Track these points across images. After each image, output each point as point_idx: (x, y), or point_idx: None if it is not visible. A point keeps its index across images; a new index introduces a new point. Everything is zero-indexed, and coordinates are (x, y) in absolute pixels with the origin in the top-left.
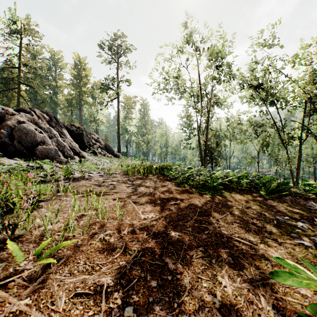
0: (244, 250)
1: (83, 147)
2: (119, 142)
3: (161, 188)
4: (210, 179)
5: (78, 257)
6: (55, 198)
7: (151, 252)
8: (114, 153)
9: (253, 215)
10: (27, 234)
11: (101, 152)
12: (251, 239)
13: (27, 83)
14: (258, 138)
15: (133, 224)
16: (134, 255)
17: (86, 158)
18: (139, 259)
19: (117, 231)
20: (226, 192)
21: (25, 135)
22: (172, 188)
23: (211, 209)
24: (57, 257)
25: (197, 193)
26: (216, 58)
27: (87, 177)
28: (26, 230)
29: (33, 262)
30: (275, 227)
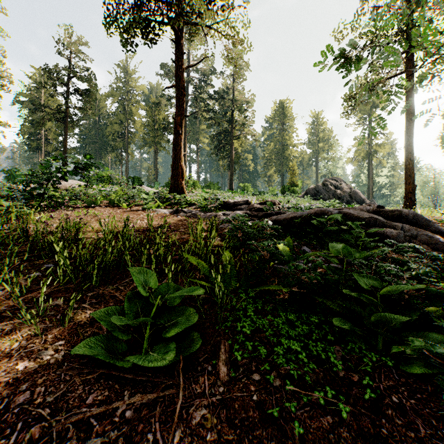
0: None
1: None
2: (370, 197)
3: None
4: None
5: None
6: None
7: None
8: None
9: None
10: None
11: None
12: None
13: None
14: None
15: None
16: None
17: None
18: None
19: None
20: None
21: (356, 196)
22: None
23: None
24: None
25: None
26: None
27: None
28: None
29: None
30: None
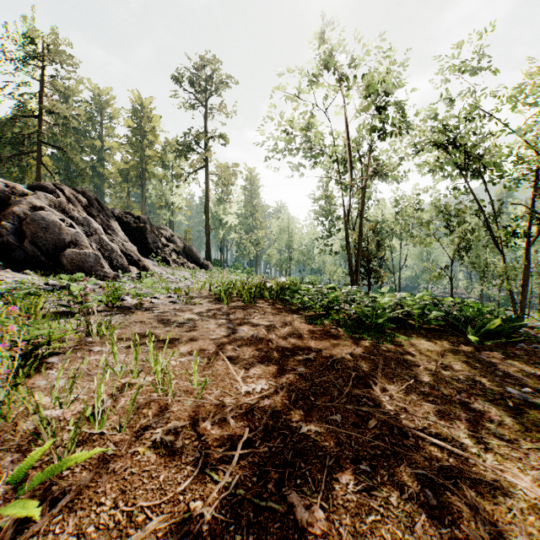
0: (455, 470)
1: (147, 251)
2: (208, 243)
3: (280, 327)
4: (370, 311)
5: (102, 488)
6: (80, 348)
7: (258, 475)
8: (200, 262)
9: (460, 385)
10: (8, 429)
11: (176, 259)
12: (465, 442)
13: (54, 143)
14: (451, 235)
15: (224, 404)
16: (222, 484)
17: (150, 271)
18: (232, 495)
19: (190, 423)
20: (400, 336)
21: (43, 230)
22: (300, 327)
23: (377, 371)
24: (56, 490)
25: (347, 337)
26: (376, 95)
27: (148, 305)
28: (8, 420)
29: (3, 502)
30: (508, 412)
